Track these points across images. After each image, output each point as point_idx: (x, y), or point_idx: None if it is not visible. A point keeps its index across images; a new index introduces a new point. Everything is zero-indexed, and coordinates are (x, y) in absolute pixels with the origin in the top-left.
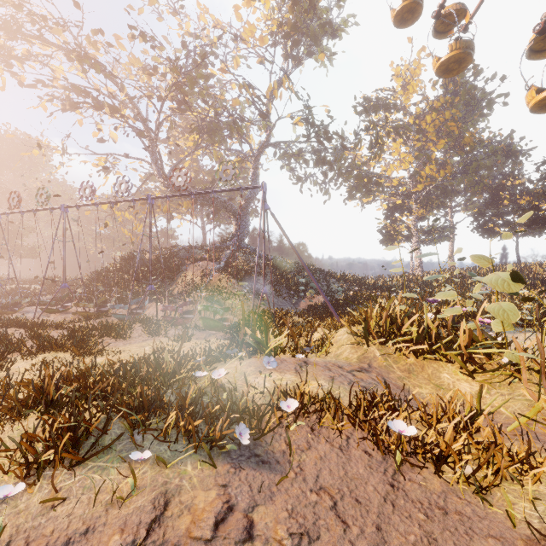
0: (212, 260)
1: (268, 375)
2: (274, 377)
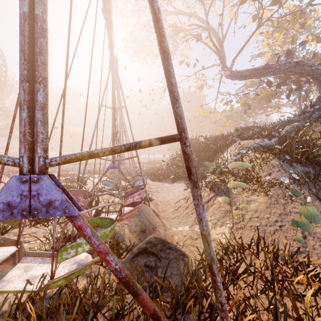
0: (262, 138)
1: None
2: None
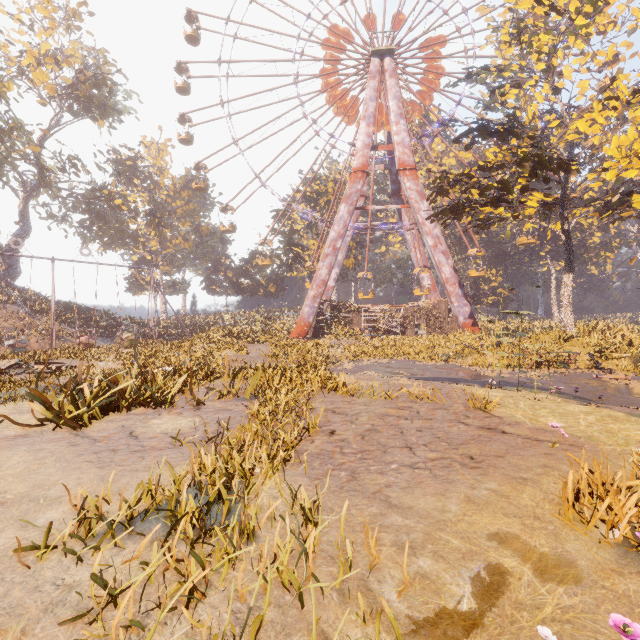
0: (6, 303)
1: None
2: None
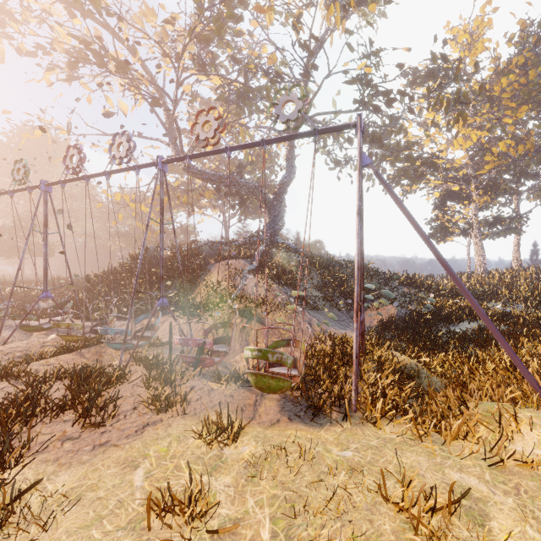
0: (242, 258)
1: None
2: None
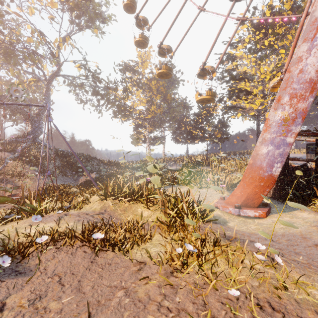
0: (7, 151)
1: (36, 226)
2: (41, 226)
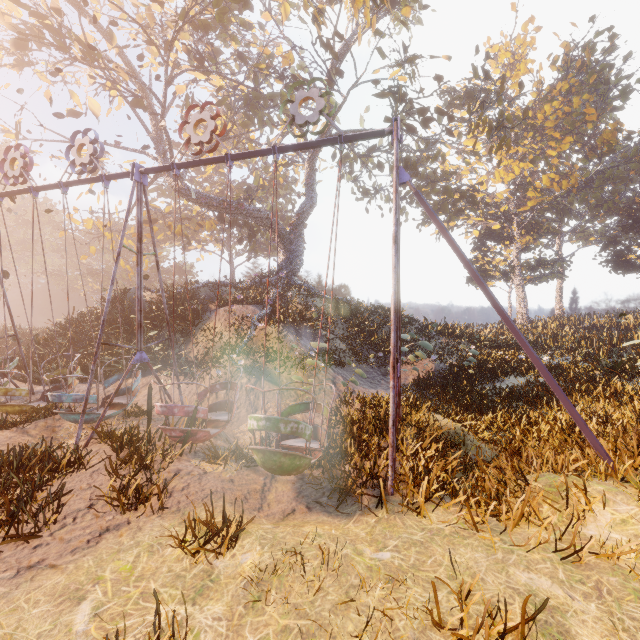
0: (250, 303)
1: None
2: None
